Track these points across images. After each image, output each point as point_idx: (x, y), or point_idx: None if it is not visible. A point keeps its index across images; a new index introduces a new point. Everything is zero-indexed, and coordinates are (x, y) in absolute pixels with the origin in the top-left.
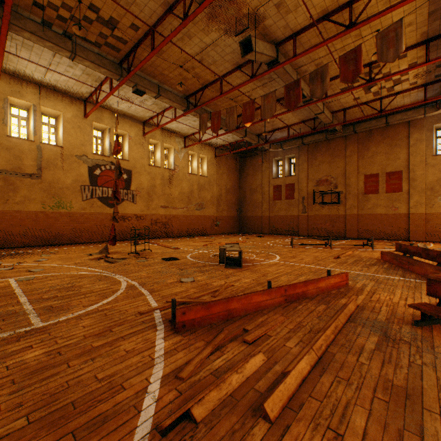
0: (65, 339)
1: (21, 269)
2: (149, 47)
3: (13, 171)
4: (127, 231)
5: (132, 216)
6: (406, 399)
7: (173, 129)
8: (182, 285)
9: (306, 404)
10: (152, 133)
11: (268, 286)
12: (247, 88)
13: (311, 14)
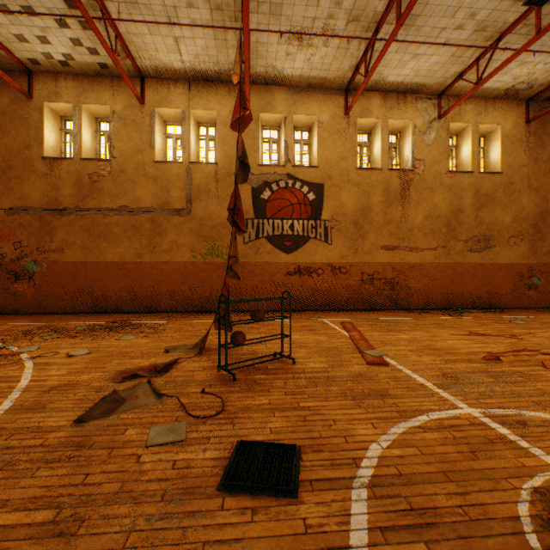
0: None
1: None
2: None
3: (160, 208)
4: (315, 294)
5: (324, 266)
6: None
7: (407, 82)
8: None
9: None
10: (363, 106)
11: None
12: None
13: None
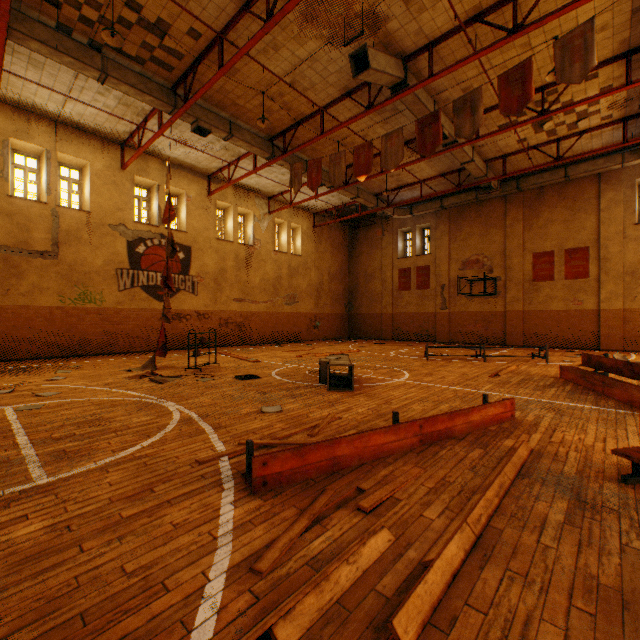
0: (80, 504)
1: (25, 392)
2: (215, 63)
3: (16, 247)
4: (185, 335)
5: (192, 313)
6: (624, 610)
7: (252, 186)
8: (264, 418)
9: (462, 618)
10: (221, 192)
11: (394, 419)
12: (360, 125)
13: (456, 13)
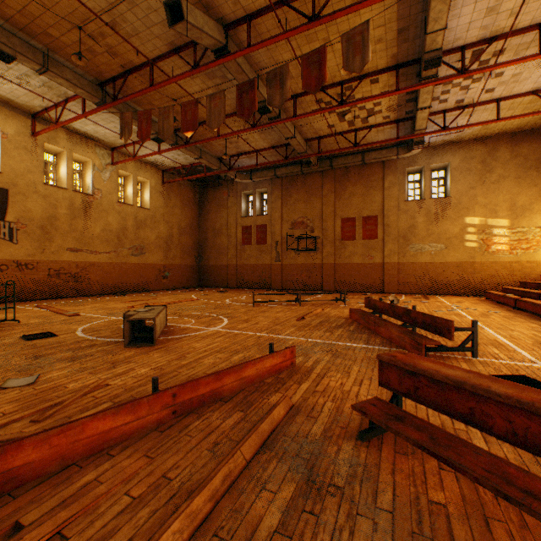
0: None
1: None
2: None
3: None
4: None
5: (9, 263)
6: None
7: (89, 133)
8: None
9: None
10: (51, 134)
11: (153, 387)
12: (194, 86)
13: None
